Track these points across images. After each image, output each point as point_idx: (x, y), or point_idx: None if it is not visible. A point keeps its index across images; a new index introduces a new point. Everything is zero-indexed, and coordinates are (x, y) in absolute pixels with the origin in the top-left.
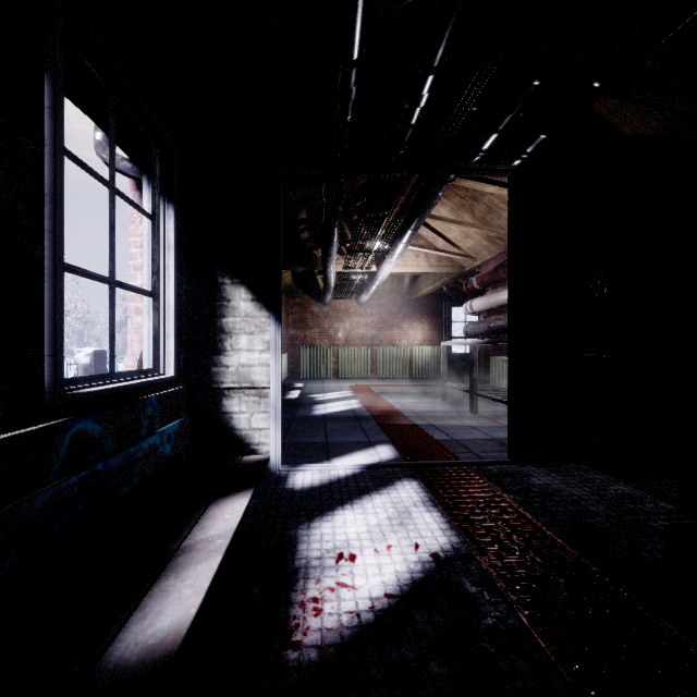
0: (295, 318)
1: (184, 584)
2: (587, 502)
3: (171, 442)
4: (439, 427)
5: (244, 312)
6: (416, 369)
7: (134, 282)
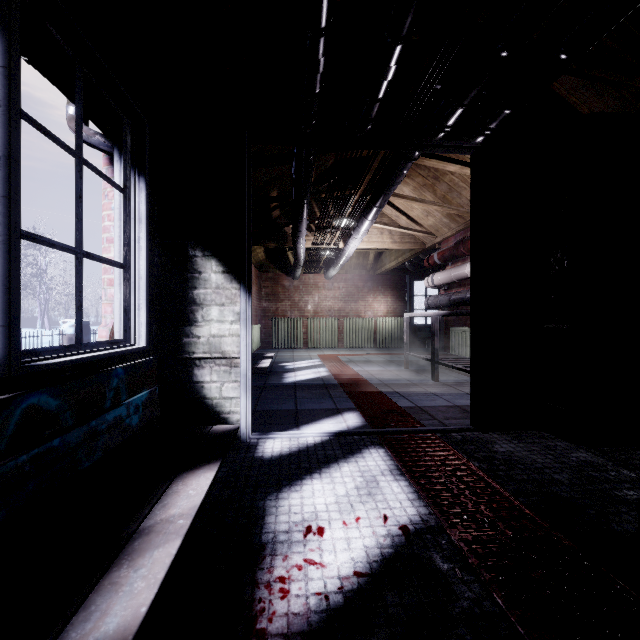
0: (268, 291)
1: (137, 574)
2: (551, 470)
3: (139, 413)
4: (403, 394)
5: (215, 283)
6: (380, 339)
7: (107, 255)
